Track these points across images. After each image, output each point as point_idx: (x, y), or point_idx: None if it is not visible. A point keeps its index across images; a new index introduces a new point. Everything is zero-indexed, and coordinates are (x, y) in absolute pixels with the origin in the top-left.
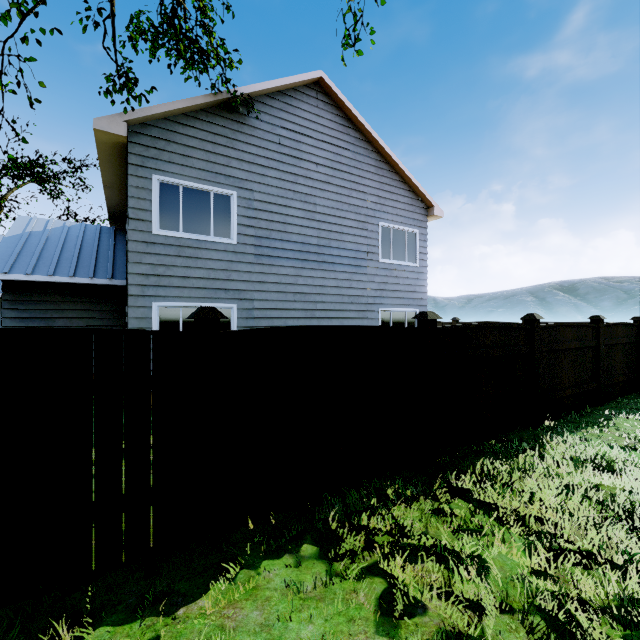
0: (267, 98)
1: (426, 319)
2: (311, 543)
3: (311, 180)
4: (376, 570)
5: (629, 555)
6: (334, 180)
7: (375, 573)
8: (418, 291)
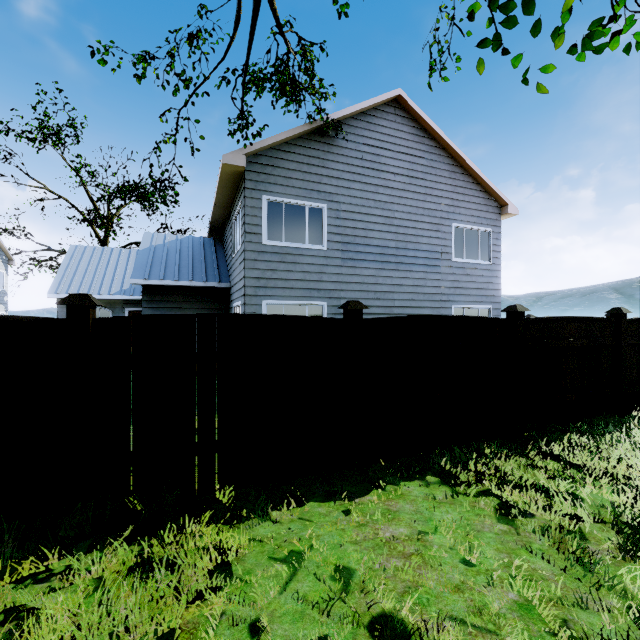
0: (352, 120)
1: (515, 311)
2: (432, 476)
3: (389, 189)
4: (489, 493)
5: None
6: (410, 187)
7: (488, 495)
8: (491, 288)
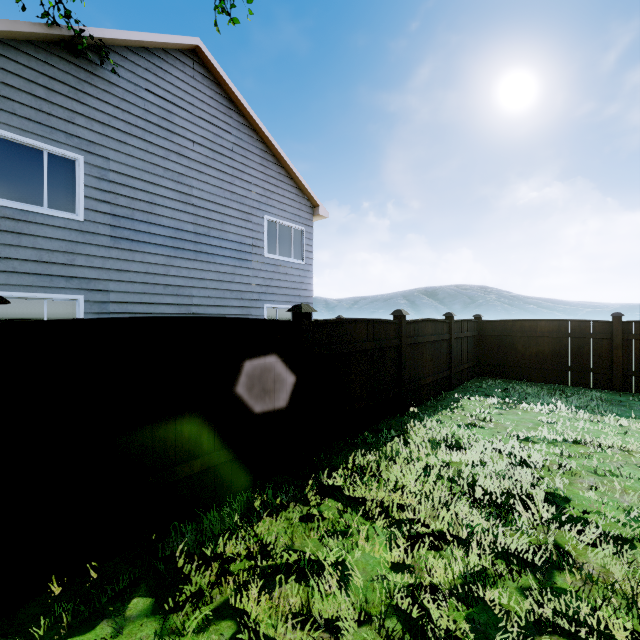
0: (128, 51)
1: (301, 312)
2: (145, 594)
3: (186, 159)
4: (226, 611)
5: (471, 528)
6: (214, 163)
7: (224, 615)
8: (304, 289)
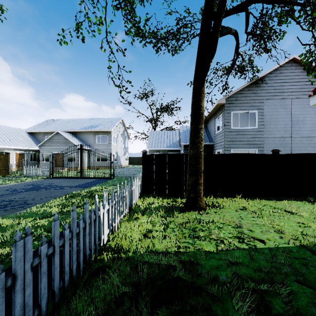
0: (269, 74)
1: None
2: (305, 201)
3: (288, 99)
4: None
5: None
6: (300, 96)
7: None
8: None
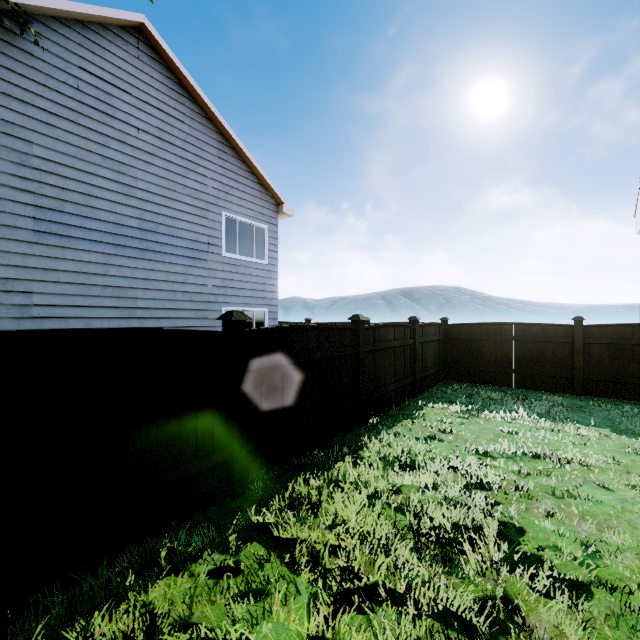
0: (57, 23)
1: (232, 320)
2: None
3: (130, 147)
4: None
5: (410, 580)
6: (163, 153)
7: None
8: (268, 290)
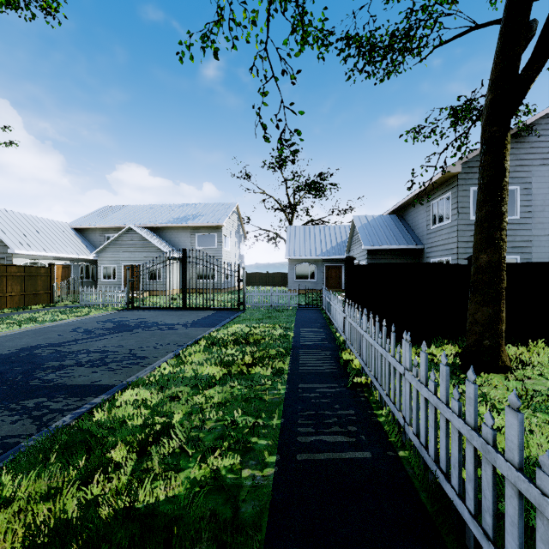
0: (541, 119)
1: None
2: None
3: None
4: None
5: None
6: None
7: None
8: None
